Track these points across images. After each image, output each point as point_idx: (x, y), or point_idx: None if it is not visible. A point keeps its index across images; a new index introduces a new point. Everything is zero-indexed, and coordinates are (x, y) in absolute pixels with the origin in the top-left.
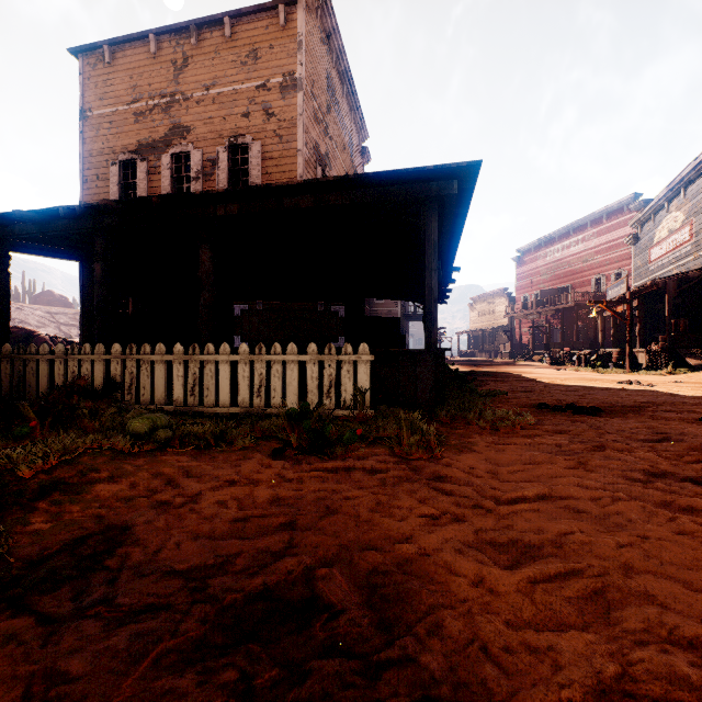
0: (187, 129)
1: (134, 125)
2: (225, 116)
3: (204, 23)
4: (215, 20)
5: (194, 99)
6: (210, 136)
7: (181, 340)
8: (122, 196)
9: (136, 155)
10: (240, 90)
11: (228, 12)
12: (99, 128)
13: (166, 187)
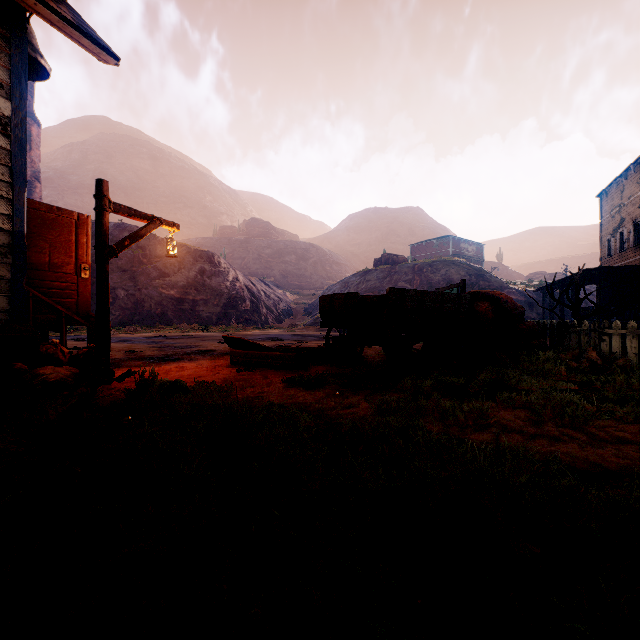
0: (623, 220)
1: (611, 222)
2: (633, 210)
3: (626, 170)
4: (628, 168)
5: (625, 205)
6: (629, 221)
7: (622, 317)
8: (609, 254)
9: (611, 235)
10: (637, 196)
11: (630, 164)
12: (603, 226)
13: (617, 248)
